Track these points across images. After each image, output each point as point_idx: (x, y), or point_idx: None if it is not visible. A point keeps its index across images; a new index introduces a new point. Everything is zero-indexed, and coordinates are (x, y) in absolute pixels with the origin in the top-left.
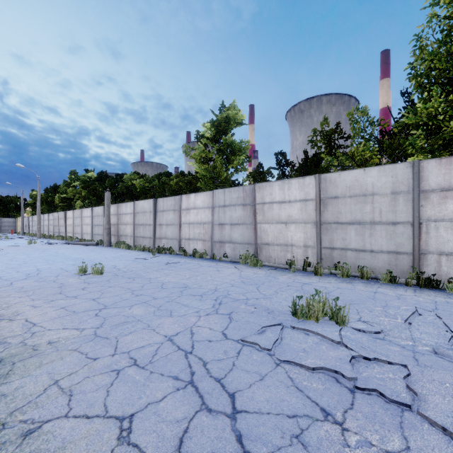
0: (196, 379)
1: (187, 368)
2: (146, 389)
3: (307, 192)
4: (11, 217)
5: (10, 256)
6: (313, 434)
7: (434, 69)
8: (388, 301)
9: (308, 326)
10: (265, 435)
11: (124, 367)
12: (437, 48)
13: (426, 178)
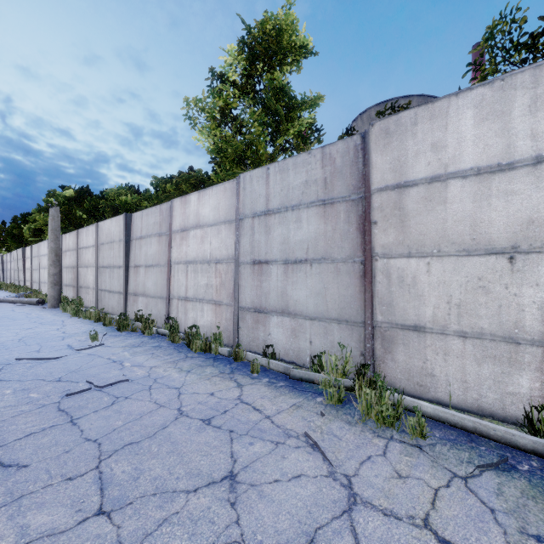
0: None
1: None
2: None
3: None
4: None
5: None
6: None
7: None
8: None
9: None
10: None
11: None
12: None
13: None
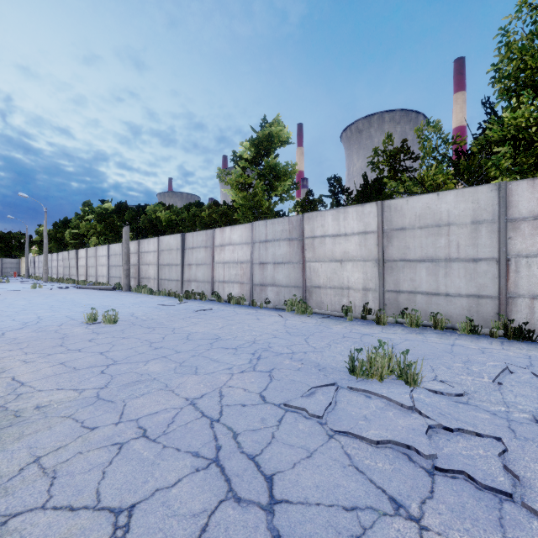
0: (222, 456)
1: (212, 441)
2: (155, 470)
3: (367, 222)
4: (14, 257)
5: (7, 302)
6: (380, 535)
7: (525, 70)
8: (471, 356)
9: (370, 387)
10: (313, 536)
11: (129, 439)
12: (529, 41)
13: (515, 204)
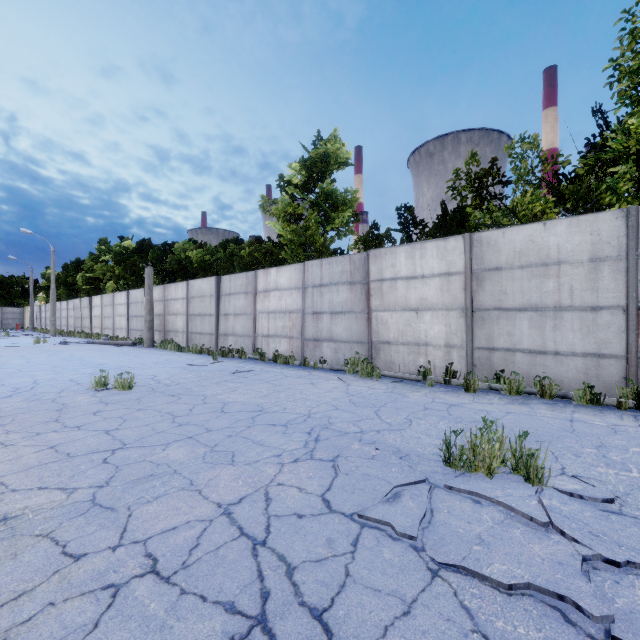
0: (272, 612)
1: (256, 582)
2: (164, 639)
3: (451, 261)
4: (17, 306)
5: (1, 361)
6: None
7: None
8: (603, 438)
9: (477, 486)
10: None
11: (130, 577)
12: None
13: None
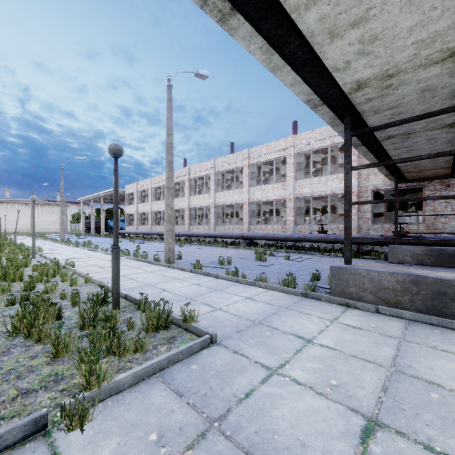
0: None
1: None
2: None
3: None
4: None
5: None
6: None
7: None
8: None
9: None
10: None
11: None
12: None
13: None
